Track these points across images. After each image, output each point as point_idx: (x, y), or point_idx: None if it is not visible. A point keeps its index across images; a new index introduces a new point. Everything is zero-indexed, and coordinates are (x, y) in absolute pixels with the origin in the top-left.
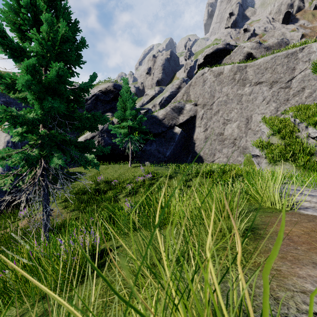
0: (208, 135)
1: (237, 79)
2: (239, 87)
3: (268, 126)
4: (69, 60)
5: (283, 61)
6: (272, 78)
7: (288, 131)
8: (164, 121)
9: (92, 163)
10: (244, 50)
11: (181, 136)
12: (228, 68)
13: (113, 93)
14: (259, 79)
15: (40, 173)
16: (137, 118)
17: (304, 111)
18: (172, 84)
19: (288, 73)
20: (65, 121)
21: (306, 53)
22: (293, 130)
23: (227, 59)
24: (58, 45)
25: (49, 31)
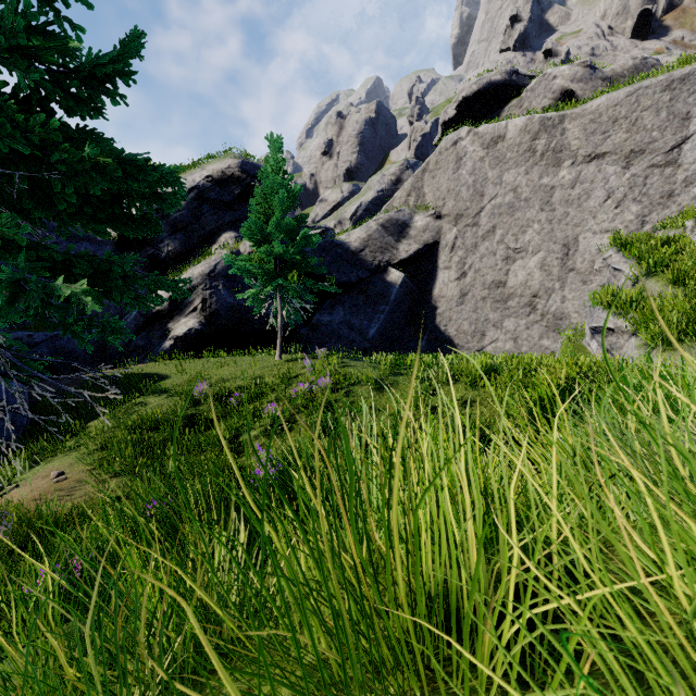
0: (469, 288)
1: (541, 150)
2: (545, 170)
3: (632, 254)
4: None
5: (659, 100)
6: (631, 143)
7: (690, 263)
8: (364, 255)
9: (74, 311)
10: (556, 85)
11: (402, 290)
12: (517, 125)
13: (241, 185)
14: (596, 147)
15: None
16: (297, 237)
17: None
18: (382, 174)
19: (672, 128)
20: (13, 172)
21: None
22: None
23: (513, 107)
24: None
25: None
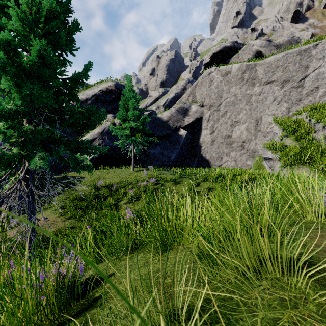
0: (215, 138)
1: (246, 78)
2: (248, 87)
3: (281, 127)
4: (57, 43)
5: (295, 59)
6: (284, 77)
7: (303, 132)
8: (169, 123)
9: (84, 164)
10: (253, 48)
11: (186, 139)
12: (236, 67)
13: (115, 93)
14: (269, 78)
15: (22, 176)
16: (140, 118)
17: (321, 110)
18: (177, 85)
19: (301, 71)
20: (54, 115)
21: (321, 49)
22: (308, 131)
23: (235, 58)
24: (42, 22)
25: (31, 4)
